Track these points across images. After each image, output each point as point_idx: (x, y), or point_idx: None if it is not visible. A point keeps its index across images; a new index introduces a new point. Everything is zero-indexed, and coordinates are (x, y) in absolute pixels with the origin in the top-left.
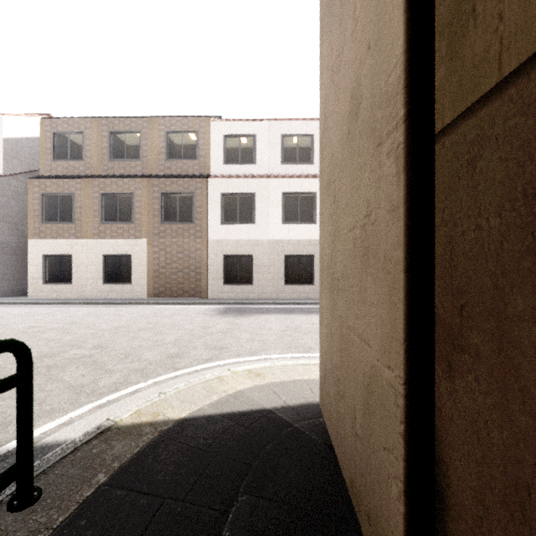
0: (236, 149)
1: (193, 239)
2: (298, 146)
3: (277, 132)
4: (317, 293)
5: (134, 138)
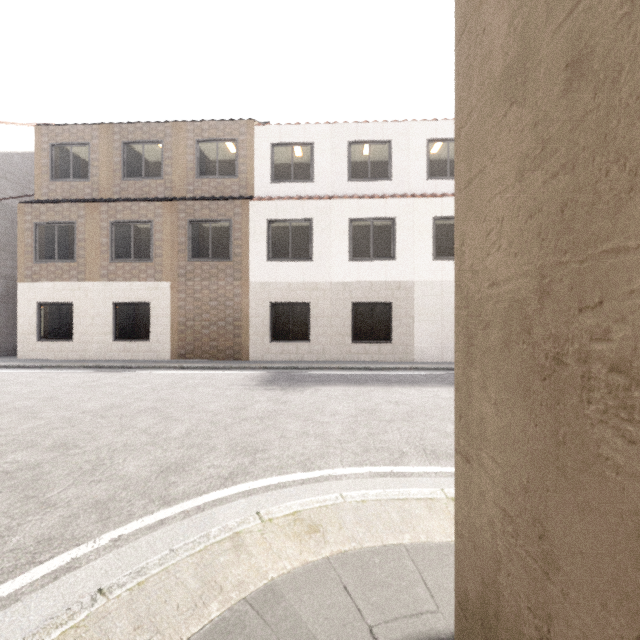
0: (288, 162)
1: (230, 281)
2: (371, 157)
3: (342, 139)
4: (397, 354)
5: (154, 150)
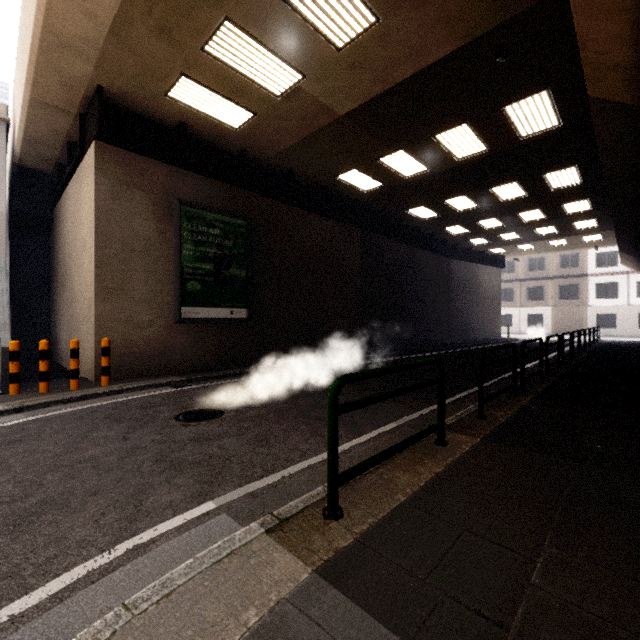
0: (604, 259)
1: (577, 306)
2: None
3: None
4: None
5: (541, 260)
